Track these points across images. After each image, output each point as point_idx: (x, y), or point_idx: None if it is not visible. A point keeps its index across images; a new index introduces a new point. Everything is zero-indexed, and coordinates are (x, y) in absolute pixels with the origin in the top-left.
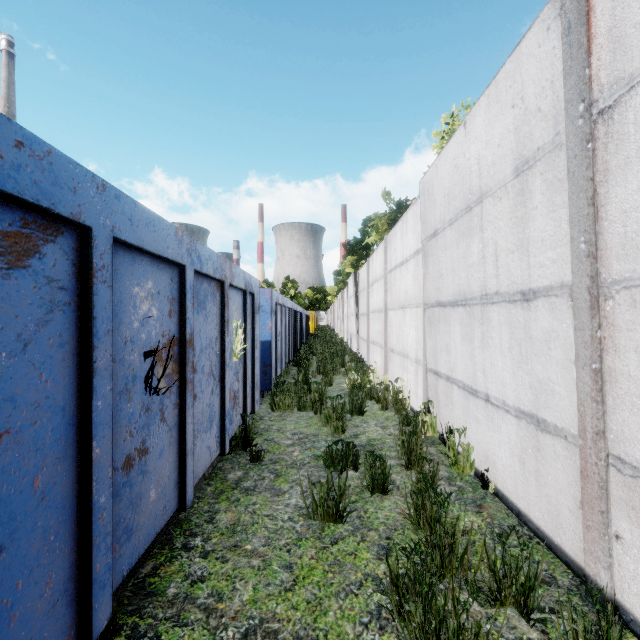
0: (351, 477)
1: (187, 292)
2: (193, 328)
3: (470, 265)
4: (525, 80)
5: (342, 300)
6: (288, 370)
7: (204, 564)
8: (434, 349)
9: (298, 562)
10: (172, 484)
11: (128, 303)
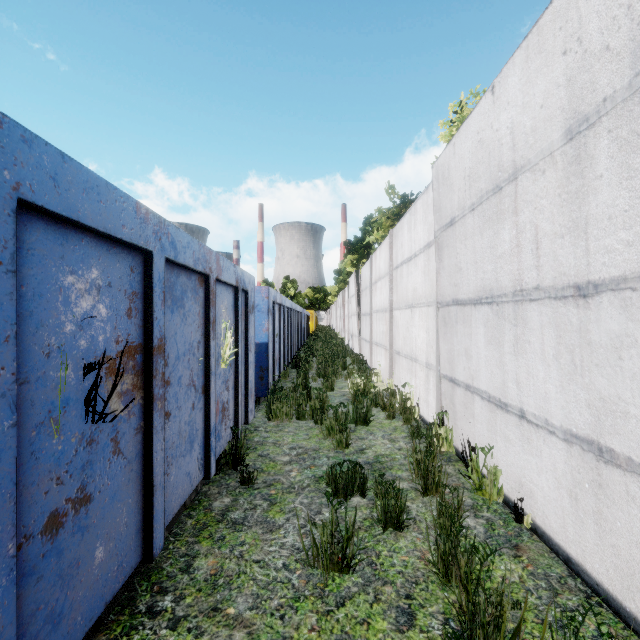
0: (358, 505)
1: (154, 286)
2: (164, 331)
3: (499, 256)
4: (584, 15)
5: (343, 300)
6: (287, 373)
7: (171, 639)
8: (450, 353)
9: (294, 636)
10: (132, 532)
11: (54, 297)
